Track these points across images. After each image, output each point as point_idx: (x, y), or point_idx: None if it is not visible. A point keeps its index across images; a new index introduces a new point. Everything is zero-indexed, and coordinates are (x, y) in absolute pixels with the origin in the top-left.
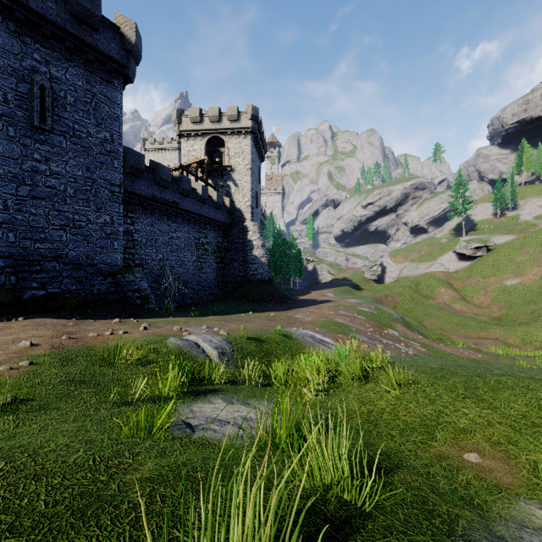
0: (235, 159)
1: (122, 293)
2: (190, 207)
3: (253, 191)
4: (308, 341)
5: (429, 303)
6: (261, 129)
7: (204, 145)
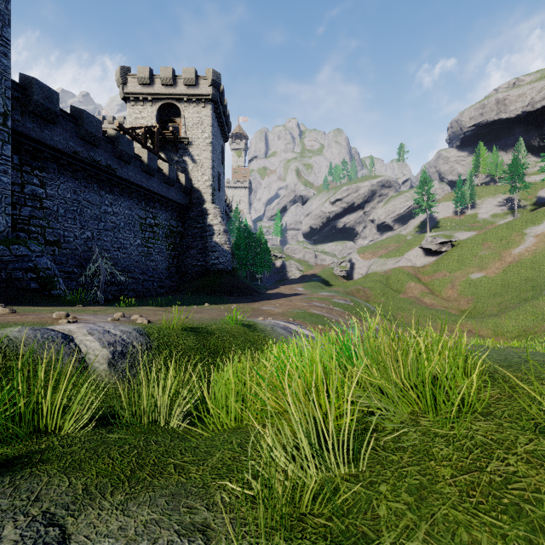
0: (193, 131)
1: (5, 272)
2: (132, 176)
3: (214, 170)
4: (280, 334)
5: (400, 297)
6: (223, 101)
7: (155, 112)
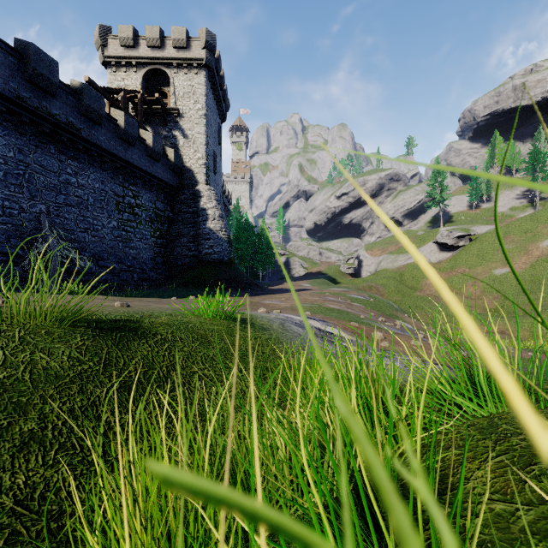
0: (184, 101)
1: None
2: (103, 142)
3: (209, 148)
4: (296, 334)
5: (417, 295)
6: (220, 70)
7: (140, 79)
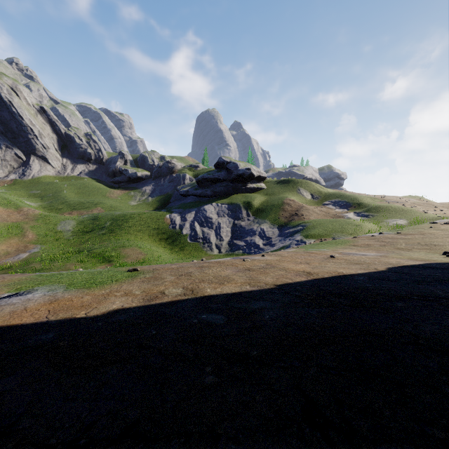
0: None
1: None
2: None
3: None
4: None
5: None
6: None
7: None
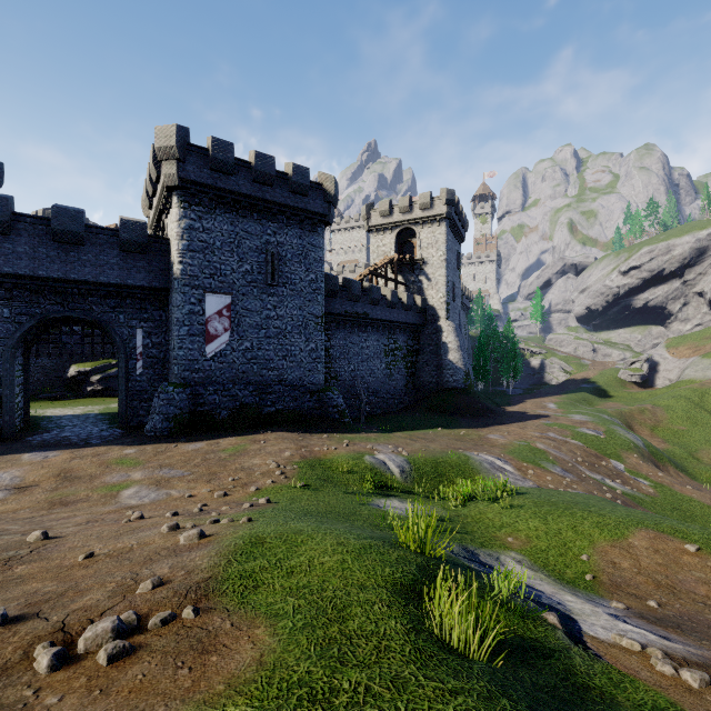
0: (428, 251)
1: (324, 408)
2: (379, 314)
3: (449, 284)
4: (485, 467)
5: None
6: (458, 211)
7: (394, 238)
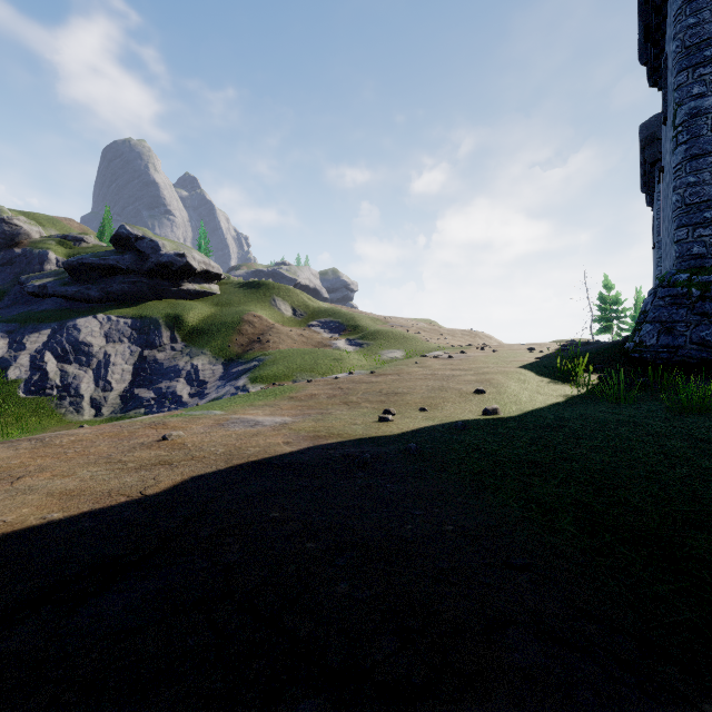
0: None
1: None
2: None
3: None
4: None
5: None
6: None
7: None
